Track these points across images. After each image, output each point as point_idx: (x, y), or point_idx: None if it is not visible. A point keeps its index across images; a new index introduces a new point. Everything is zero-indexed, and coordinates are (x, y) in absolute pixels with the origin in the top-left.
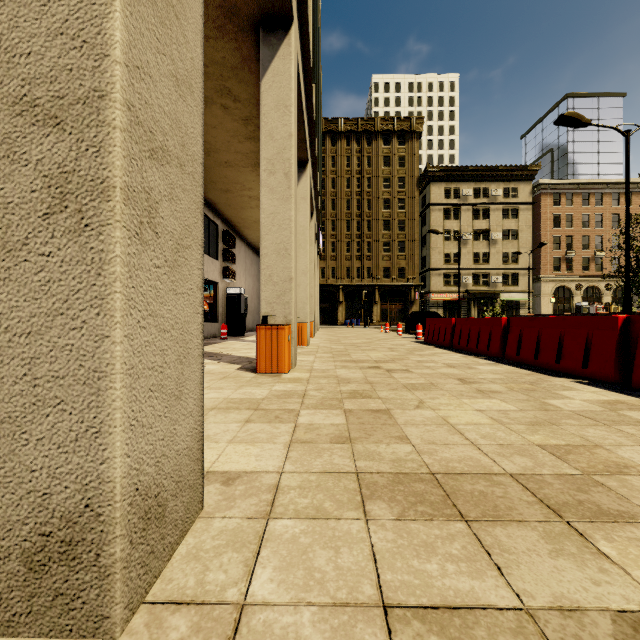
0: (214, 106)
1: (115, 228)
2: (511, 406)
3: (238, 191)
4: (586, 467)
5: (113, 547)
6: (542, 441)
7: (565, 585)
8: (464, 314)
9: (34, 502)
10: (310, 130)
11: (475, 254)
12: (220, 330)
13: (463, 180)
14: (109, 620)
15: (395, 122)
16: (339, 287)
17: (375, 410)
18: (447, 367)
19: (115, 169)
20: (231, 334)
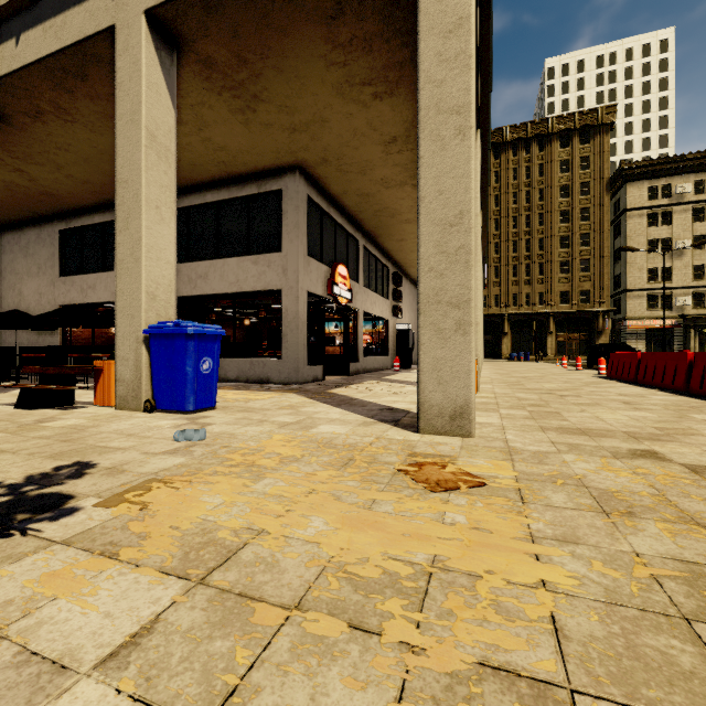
0: (406, 186)
1: (474, 334)
2: (654, 415)
3: (411, 239)
4: (671, 433)
5: (473, 415)
6: (656, 426)
7: (619, 445)
8: (678, 346)
9: (452, 403)
10: (482, 181)
11: (696, 267)
12: (390, 363)
13: (677, 173)
14: (472, 433)
15: (576, 118)
16: (503, 316)
17: (548, 411)
18: (618, 395)
19: (474, 319)
20: (400, 367)
